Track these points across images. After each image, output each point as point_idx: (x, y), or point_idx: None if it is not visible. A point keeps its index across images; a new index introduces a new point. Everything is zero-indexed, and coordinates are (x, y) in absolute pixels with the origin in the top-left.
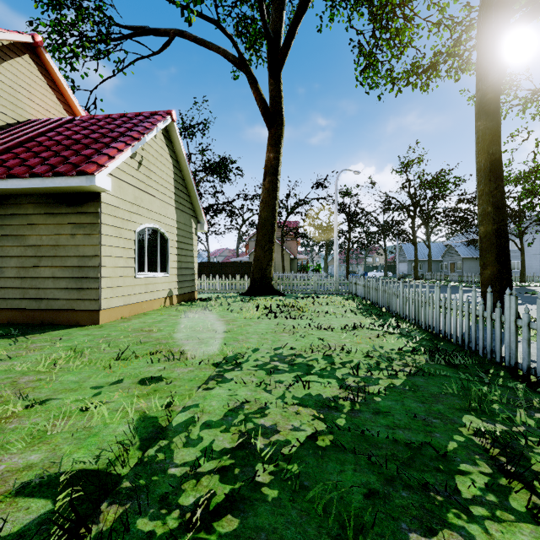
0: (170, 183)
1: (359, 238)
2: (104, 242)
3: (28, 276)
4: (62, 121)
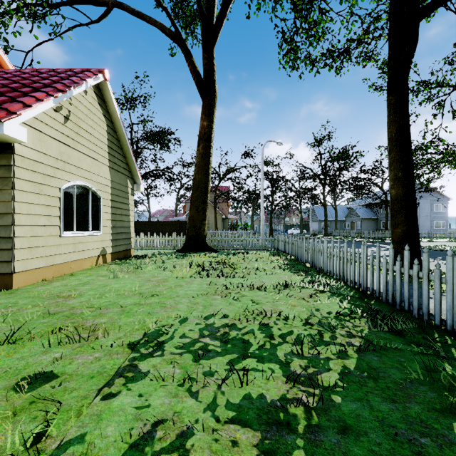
0: (104, 142)
1: (281, 201)
2: (18, 198)
3: None
4: None
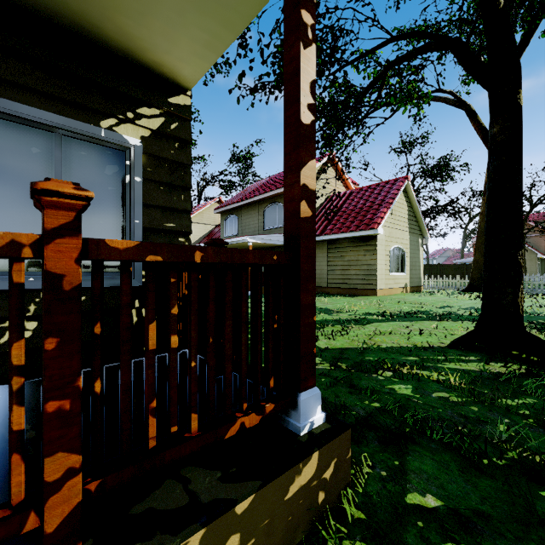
0: (406, 218)
1: None
2: (378, 258)
3: (345, 273)
4: (347, 194)
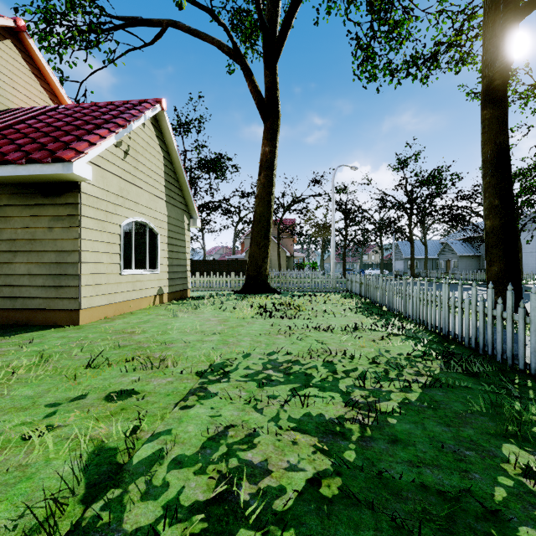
0: (160, 175)
1: (356, 235)
2: (84, 236)
3: (2, 273)
4: (46, 109)
